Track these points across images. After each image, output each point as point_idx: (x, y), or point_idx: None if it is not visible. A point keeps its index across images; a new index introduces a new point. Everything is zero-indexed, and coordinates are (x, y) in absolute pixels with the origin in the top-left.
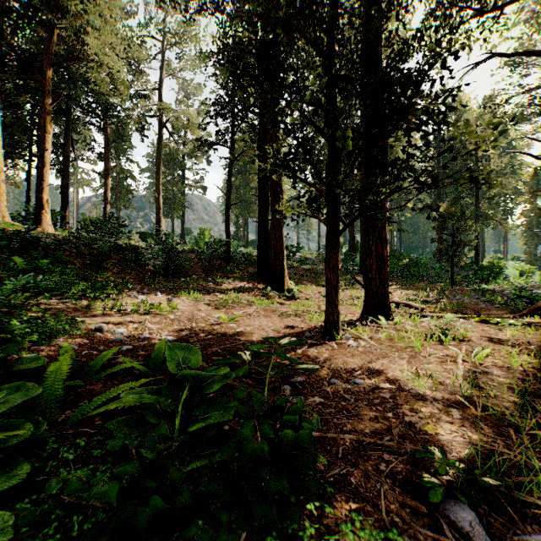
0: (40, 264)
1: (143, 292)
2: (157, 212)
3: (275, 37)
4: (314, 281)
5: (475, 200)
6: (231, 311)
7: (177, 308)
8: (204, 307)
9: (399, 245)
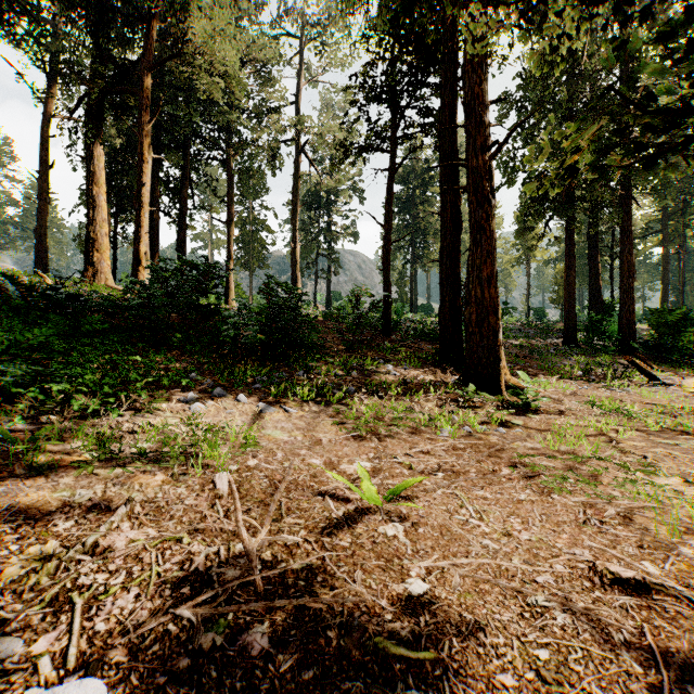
0: (32, 336)
1: (211, 394)
2: (293, 268)
3: None
4: (543, 368)
5: None
6: (390, 447)
7: (255, 445)
8: (328, 432)
9: (679, 304)
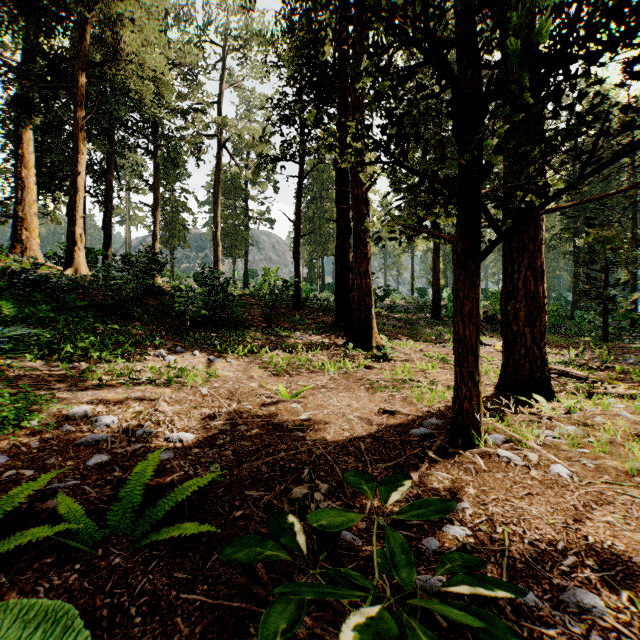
0: (36, 311)
1: (175, 351)
2: (214, 250)
3: None
4: (410, 335)
5: (630, 225)
6: (296, 379)
7: (217, 376)
8: (258, 372)
9: None
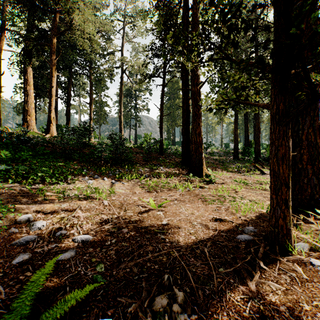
0: (21, 155)
1: (94, 177)
2: (120, 124)
3: None
4: (222, 168)
5: None
6: (160, 194)
7: (114, 193)
8: (138, 190)
9: None
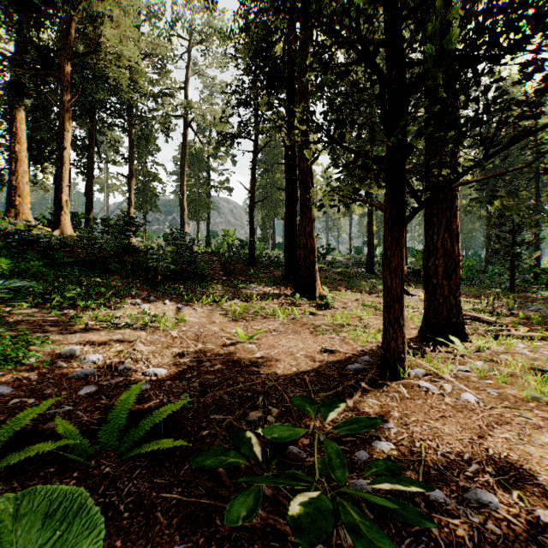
0: (31, 266)
1: (149, 300)
2: (181, 214)
3: (304, 4)
4: (348, 286)
5: (534, 193)
6: (251, 324)
7: (184, 321)
8: (219, 318)
9: None
